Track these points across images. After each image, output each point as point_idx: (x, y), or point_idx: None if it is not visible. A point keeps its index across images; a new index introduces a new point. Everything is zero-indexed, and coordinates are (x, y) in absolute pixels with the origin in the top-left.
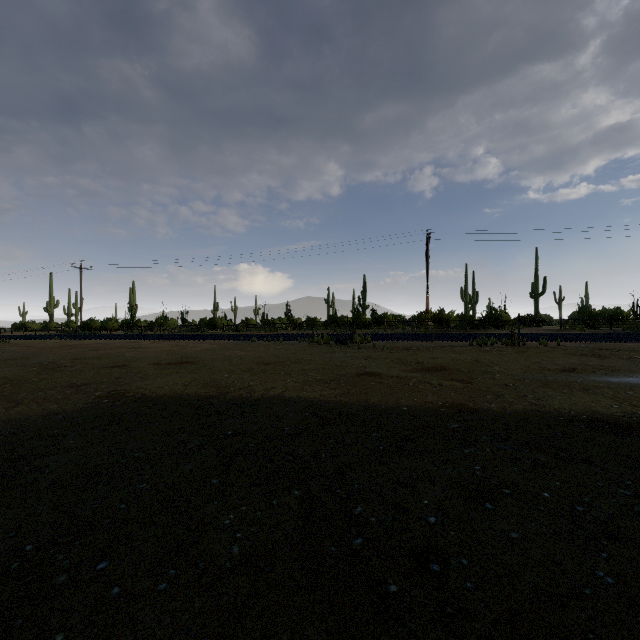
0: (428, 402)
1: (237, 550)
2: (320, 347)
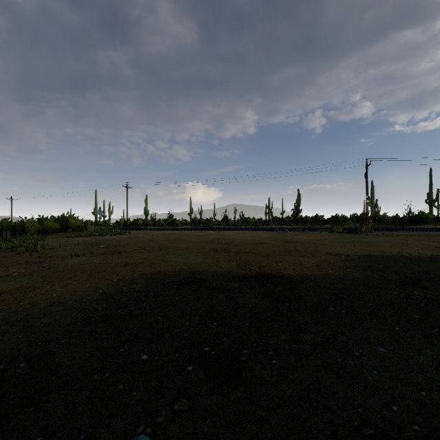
0: None
1: None
2: (347, 234)
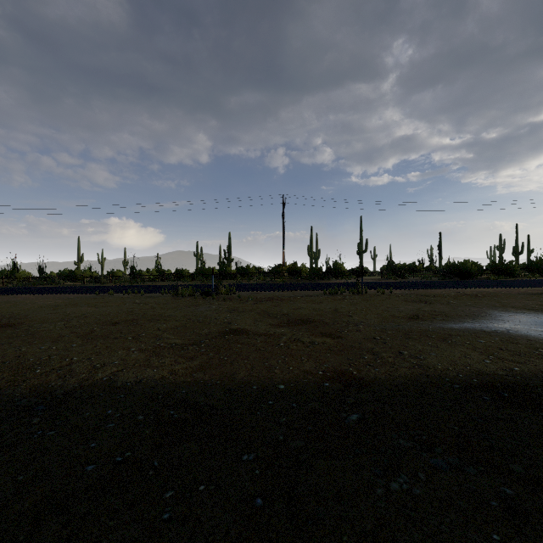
0: (307, 372)
1: None
2: (184, 300)
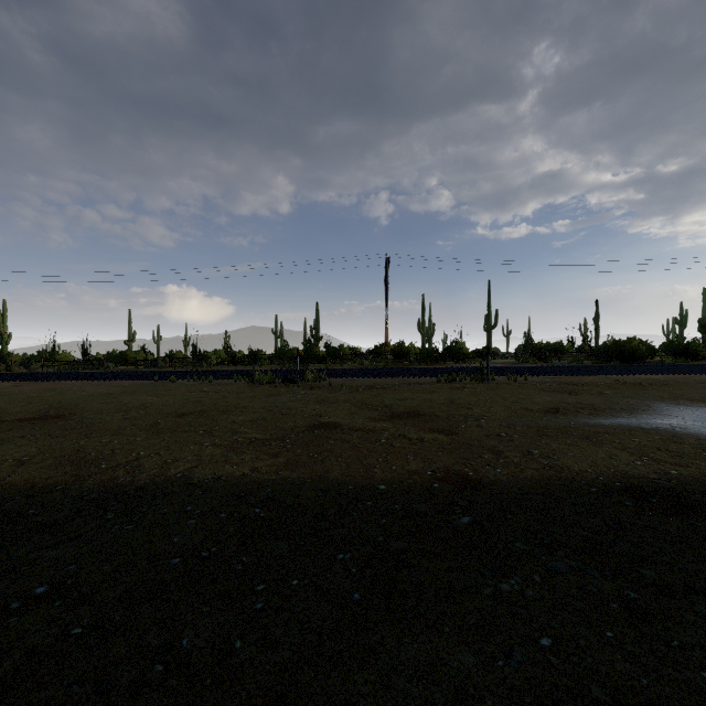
0: (413, 472)
1: None
2: (262, 388)
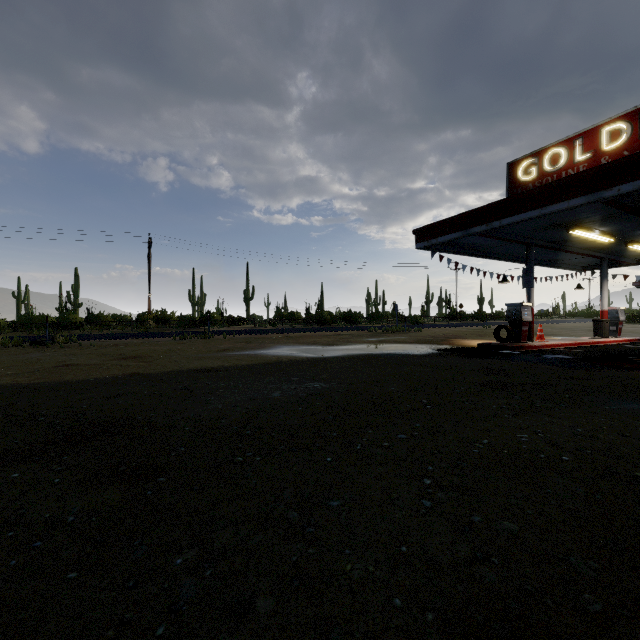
0: (112, 374)
1: None
2: (8, 349)
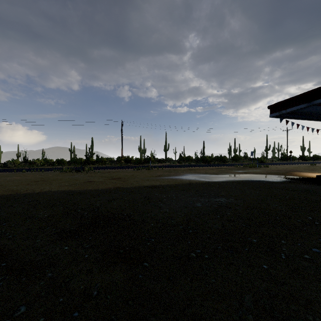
0: (109, 187)
1: (46, 215)
2: (67, 173)
